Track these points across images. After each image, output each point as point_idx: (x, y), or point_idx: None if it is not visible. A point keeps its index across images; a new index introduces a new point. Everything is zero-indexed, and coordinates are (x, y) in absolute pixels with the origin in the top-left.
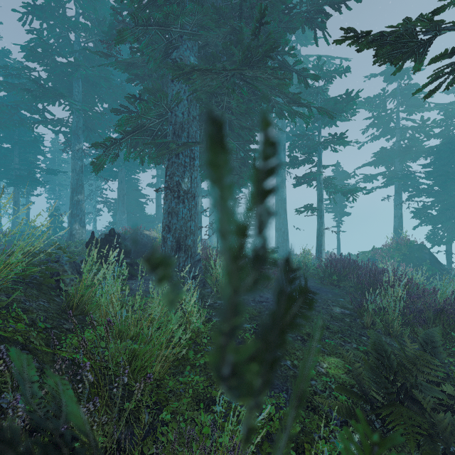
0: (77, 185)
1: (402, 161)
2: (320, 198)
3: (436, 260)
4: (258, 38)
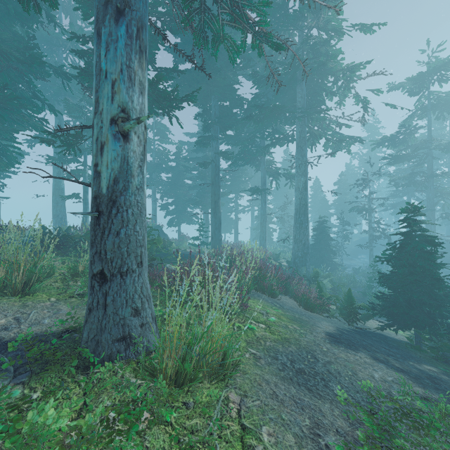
0: None
1: (154, 172)
2: (85, 190)
3: (163, 233)
4: (4, 92)
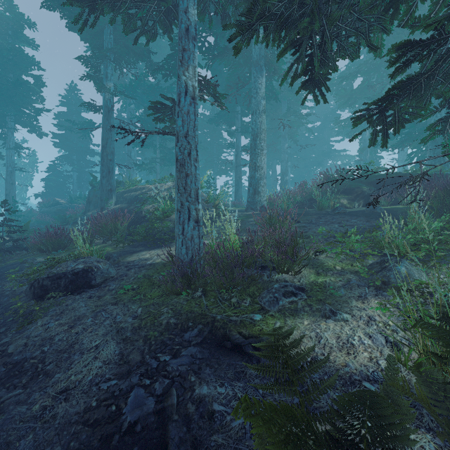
0: (285, 170)
1: None
2: None
3: None
4: None
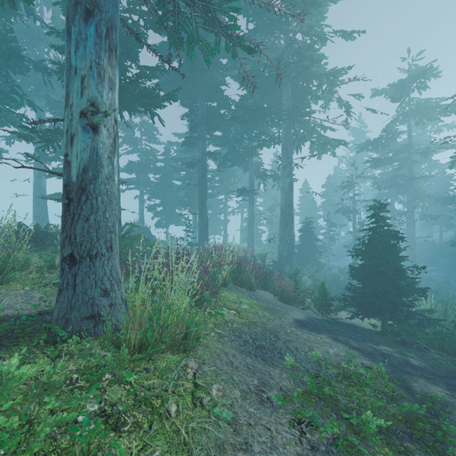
0: None
1: (141, 172)
2: None
3: (150, 235)
4: None
